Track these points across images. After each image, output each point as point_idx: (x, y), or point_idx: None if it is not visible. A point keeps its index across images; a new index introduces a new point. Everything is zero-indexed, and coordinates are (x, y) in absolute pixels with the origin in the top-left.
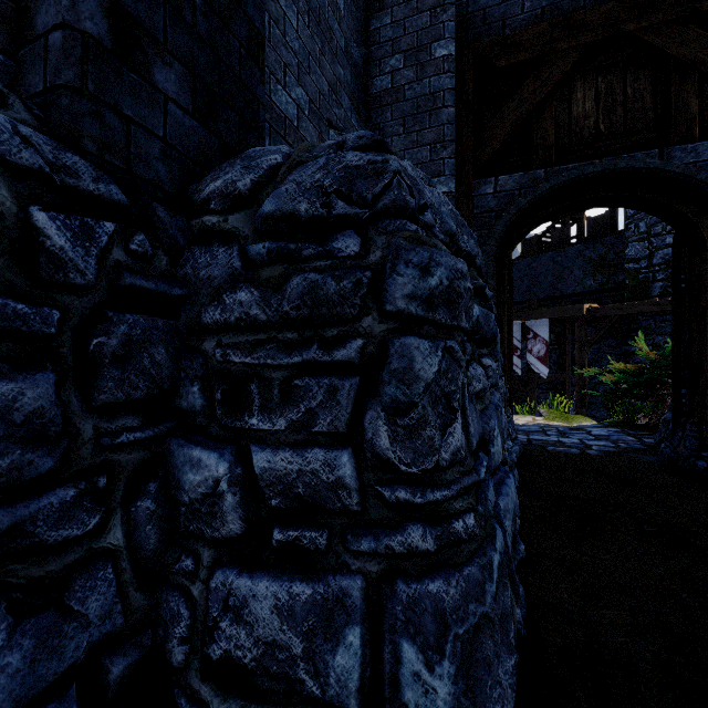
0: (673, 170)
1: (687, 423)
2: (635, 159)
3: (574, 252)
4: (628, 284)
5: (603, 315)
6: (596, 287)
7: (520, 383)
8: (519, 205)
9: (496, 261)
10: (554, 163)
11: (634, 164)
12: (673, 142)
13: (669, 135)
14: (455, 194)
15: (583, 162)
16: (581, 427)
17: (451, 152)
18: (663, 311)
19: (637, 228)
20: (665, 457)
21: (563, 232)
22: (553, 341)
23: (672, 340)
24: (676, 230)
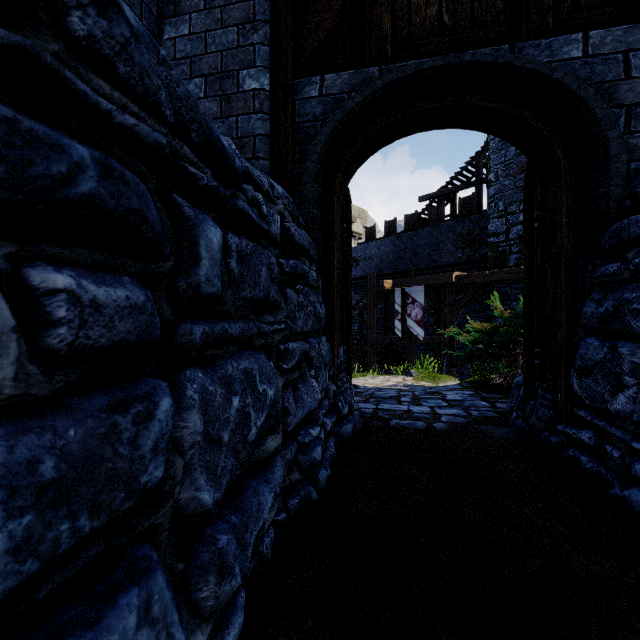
0: (525, 66)
1: (540, 388)
2: (482, 52)
3: (447, 228)
4: (490, 256)
5: (469, 282)
6: (465, 258)
7: (403, 344)
8: (346, 108)
9: (320, 184)
10: (391, 60)
11: (481, 57)
12: (525, 36)
13: (521, 29)
14: (270, 94)
15: (423, 58)
16: (438, 390)
17: (264, 36)
18: (517, 279)
19: (497, 206)
20: (517, 429)
21: (439, 210)
22: (430, 306)
23: (524, 290)
24: (528, 157)
